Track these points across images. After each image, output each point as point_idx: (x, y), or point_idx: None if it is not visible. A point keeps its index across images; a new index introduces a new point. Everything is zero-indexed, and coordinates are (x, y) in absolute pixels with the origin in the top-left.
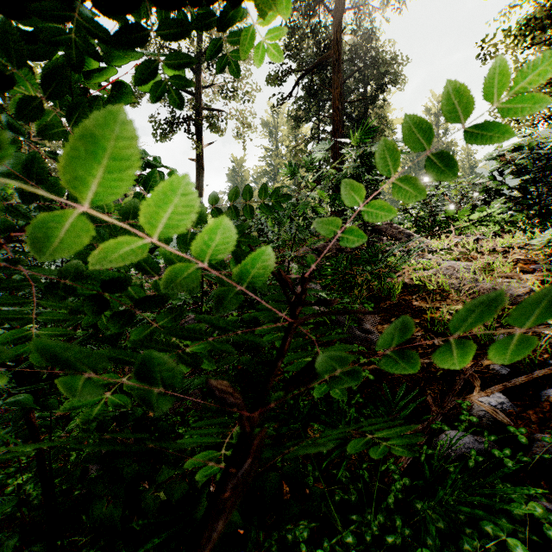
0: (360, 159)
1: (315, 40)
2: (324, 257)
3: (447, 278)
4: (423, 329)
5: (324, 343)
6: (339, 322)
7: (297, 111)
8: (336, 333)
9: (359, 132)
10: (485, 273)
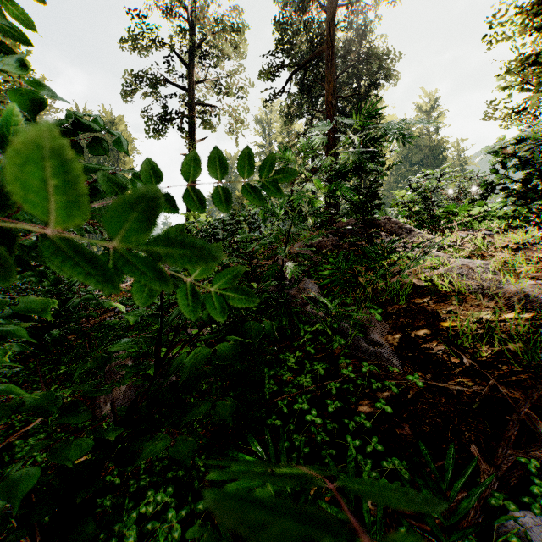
0: (363, 143)
1: (308, 35)
2: (320, 254)
3: (461, 278)
4: (443, 342)
5: (325, 357)
6: (341, 330)
7: (291, 106)
8: (339, 345)
9: (362, 112)
10: (505, 273)
